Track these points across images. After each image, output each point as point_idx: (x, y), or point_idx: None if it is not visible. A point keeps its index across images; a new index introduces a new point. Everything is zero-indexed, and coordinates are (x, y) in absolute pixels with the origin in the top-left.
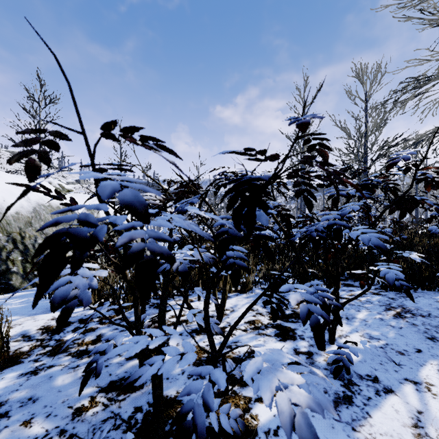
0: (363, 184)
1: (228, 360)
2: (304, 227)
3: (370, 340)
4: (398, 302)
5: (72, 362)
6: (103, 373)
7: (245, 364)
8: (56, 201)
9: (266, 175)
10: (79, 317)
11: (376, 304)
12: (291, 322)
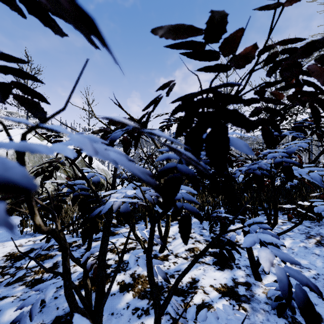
0: (296, 126)
1: (172, 302)
2: (244, 165)
3: (301, 270)
4: (315, 231)
5: (24, 293)
6: (51, 306)
7: (191, 311)
8: None
9: None
10: (42, 244)
11: (296, 232)
12: None
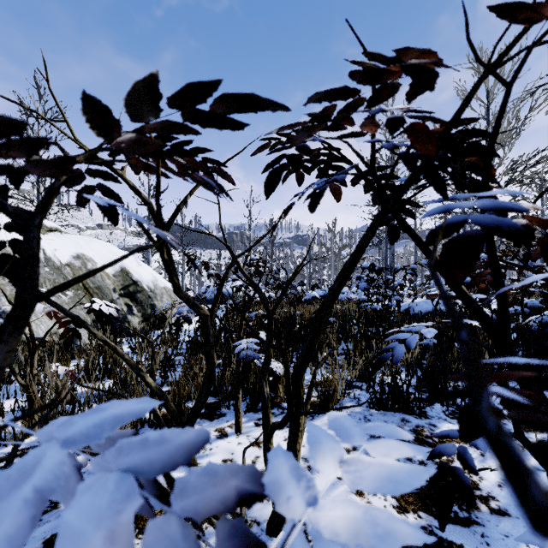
0: None
1: None
2: None
3: None
4: None
5: None
6: None
7: None
8: None
9: None
10: None
11: None
12: (458, 524)
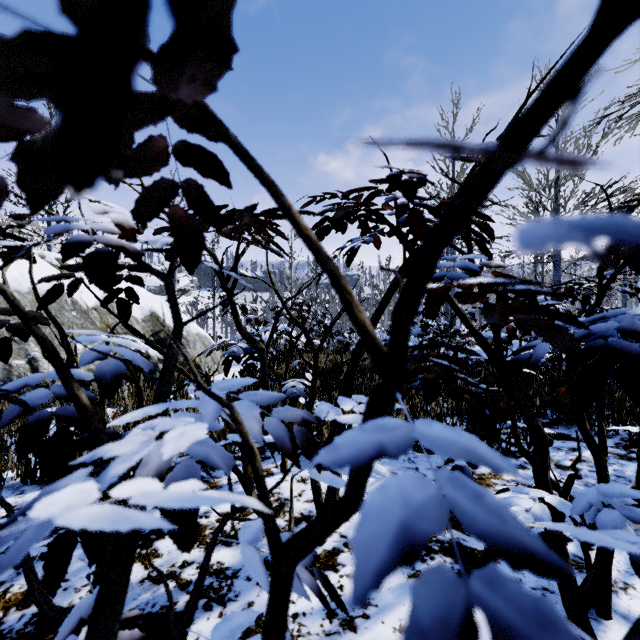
0: None
1: None
2: None
3: None
4: None
5: None
6: None
7: None
8: (45, 285)
9: (488, 142)
10: None
11: None
12: None
